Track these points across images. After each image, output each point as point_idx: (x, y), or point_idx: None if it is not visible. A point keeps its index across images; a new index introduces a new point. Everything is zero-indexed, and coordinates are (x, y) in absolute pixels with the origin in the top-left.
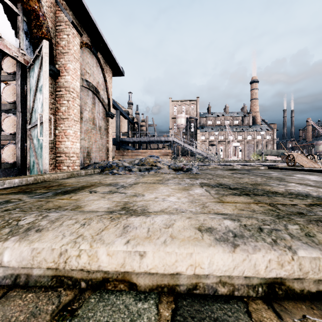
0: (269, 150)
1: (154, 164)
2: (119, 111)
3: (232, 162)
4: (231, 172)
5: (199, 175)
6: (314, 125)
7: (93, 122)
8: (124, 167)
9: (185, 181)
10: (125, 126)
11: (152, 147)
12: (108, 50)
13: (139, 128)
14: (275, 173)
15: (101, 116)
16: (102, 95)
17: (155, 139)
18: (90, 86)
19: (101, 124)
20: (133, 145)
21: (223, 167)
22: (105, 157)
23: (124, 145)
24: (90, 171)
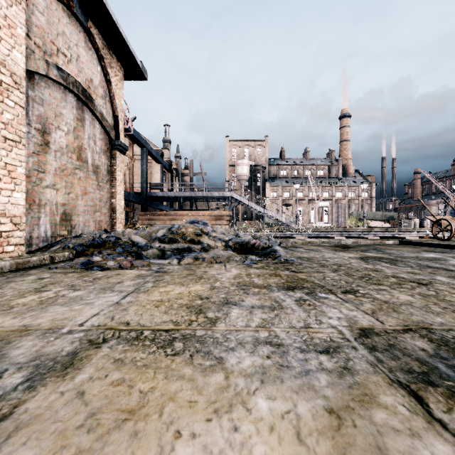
0: (371, 213)
1: (196, 238)
2: (146, 150)
3: (322, 230)
4: (354, 255)
5: (302, 271)
6: (429, 177)
7: (78, 154)
8: (130, 245)
9: (288, 314)
10: (157, 173)
11: (200, 208)
12: (110, 17)
13: (180, 177)
14: (449, 258)
15: (100, 148)
16: (100, 107)
17: (203, 194)
18: (70, 82)
19: (99, 162)
20: (170, 203)
21: (323, 241)
22: (108, 224)
23: (155, 203)
24: (38, 258)
